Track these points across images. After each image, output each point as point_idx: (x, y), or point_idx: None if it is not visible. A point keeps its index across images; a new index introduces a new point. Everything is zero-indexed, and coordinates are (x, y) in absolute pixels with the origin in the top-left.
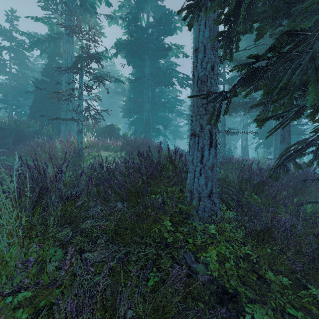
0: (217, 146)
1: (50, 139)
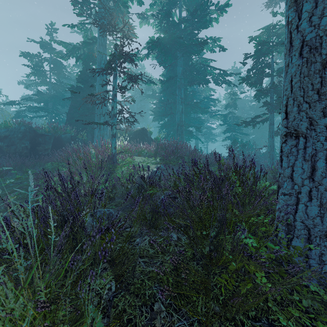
0: None
1: (84, 145)
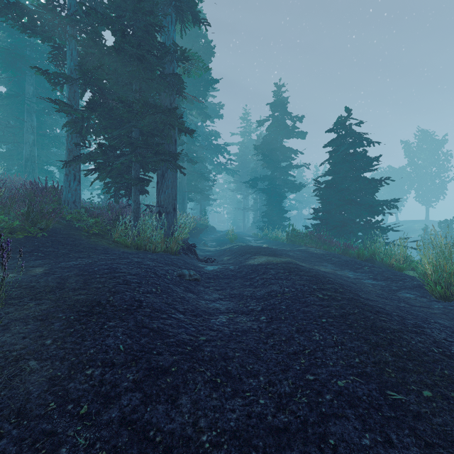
0: (78, 181)
1: None
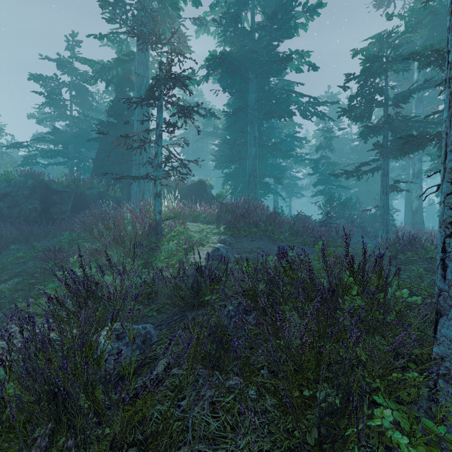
0: None
1: (116, 206)
